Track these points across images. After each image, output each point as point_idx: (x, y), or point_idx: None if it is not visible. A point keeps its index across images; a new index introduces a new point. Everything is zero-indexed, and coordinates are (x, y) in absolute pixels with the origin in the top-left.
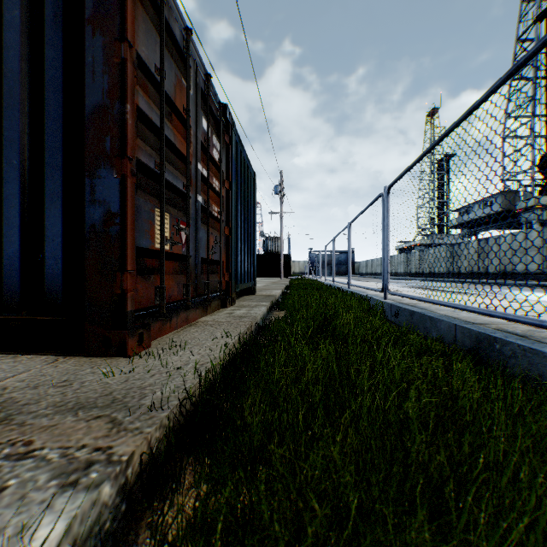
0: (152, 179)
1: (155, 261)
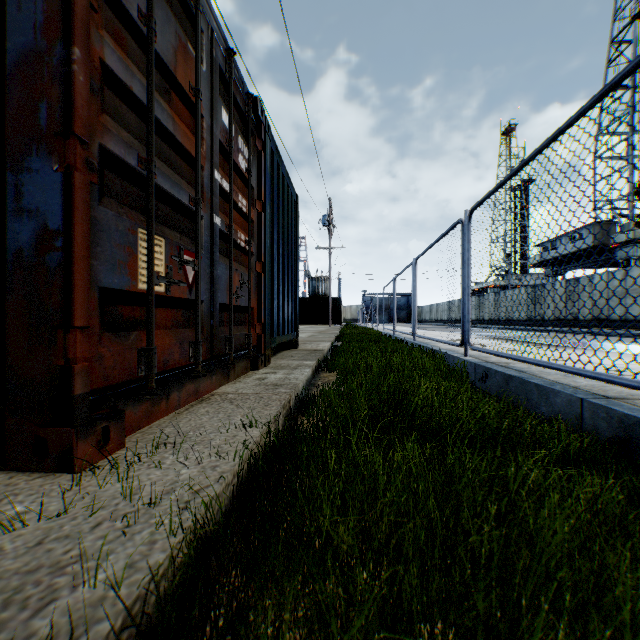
0: (134, 184)
1: (141, 309)
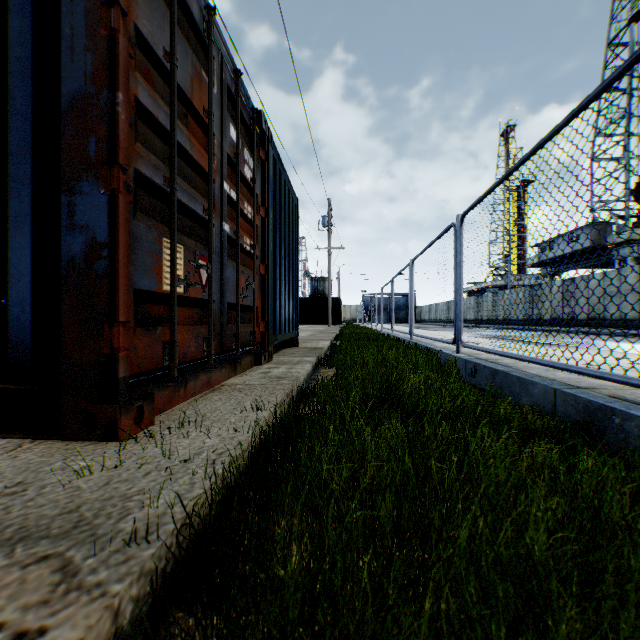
0: (159, 200)
1: (164, 307)
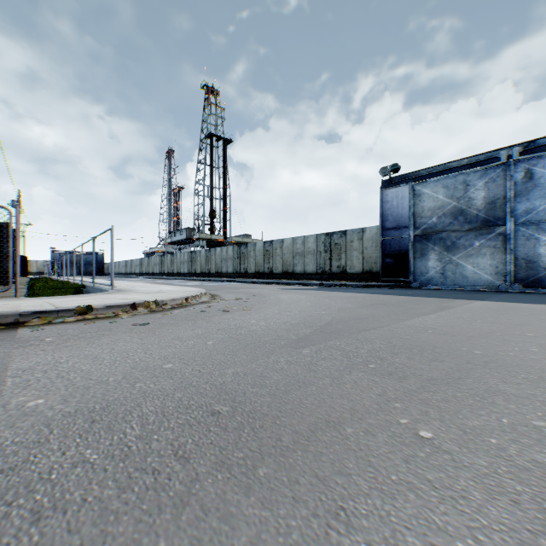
0: None
1: None
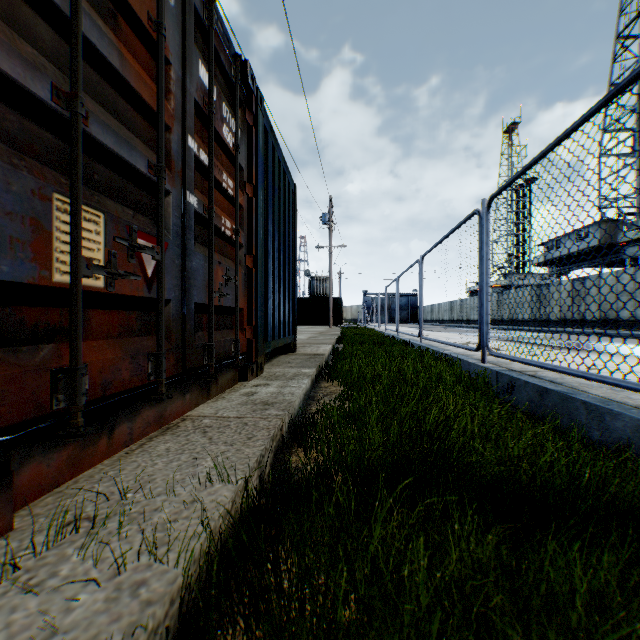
0: (49, 129)
1: (62, 311)
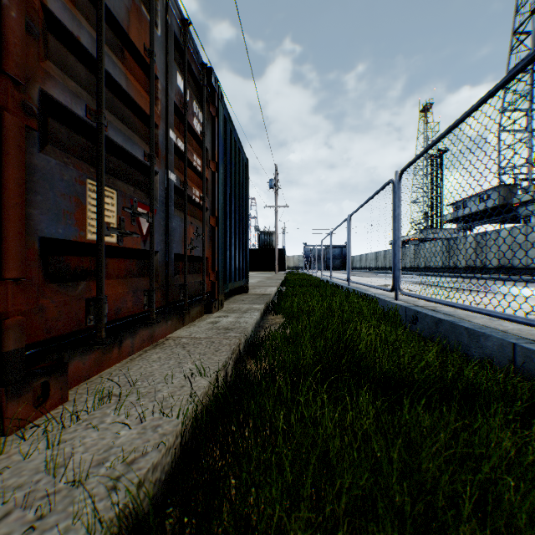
0: (83, 135)
1: (91, 259)
